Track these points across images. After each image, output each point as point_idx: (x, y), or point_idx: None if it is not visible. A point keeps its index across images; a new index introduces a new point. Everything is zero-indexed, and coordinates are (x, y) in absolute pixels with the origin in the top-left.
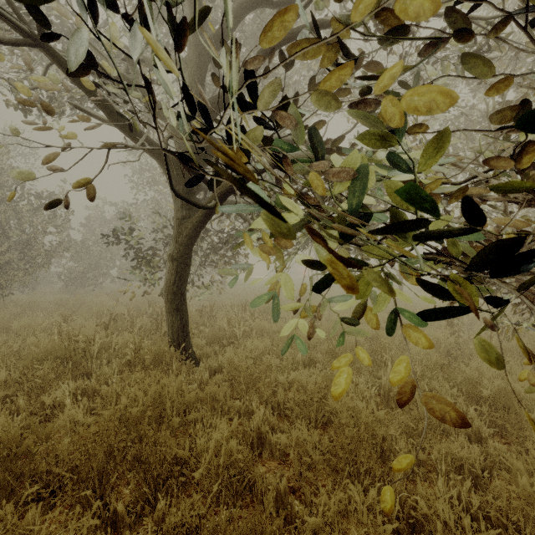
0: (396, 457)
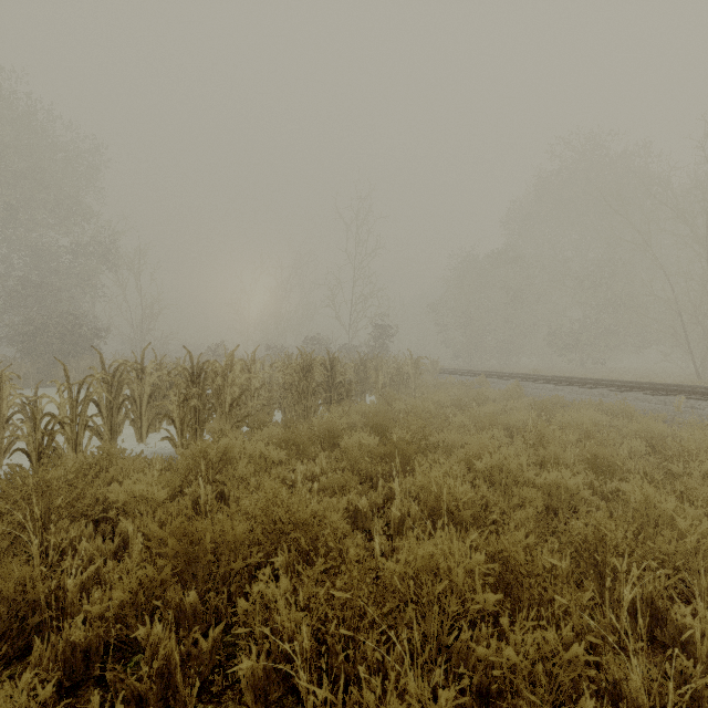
0: None
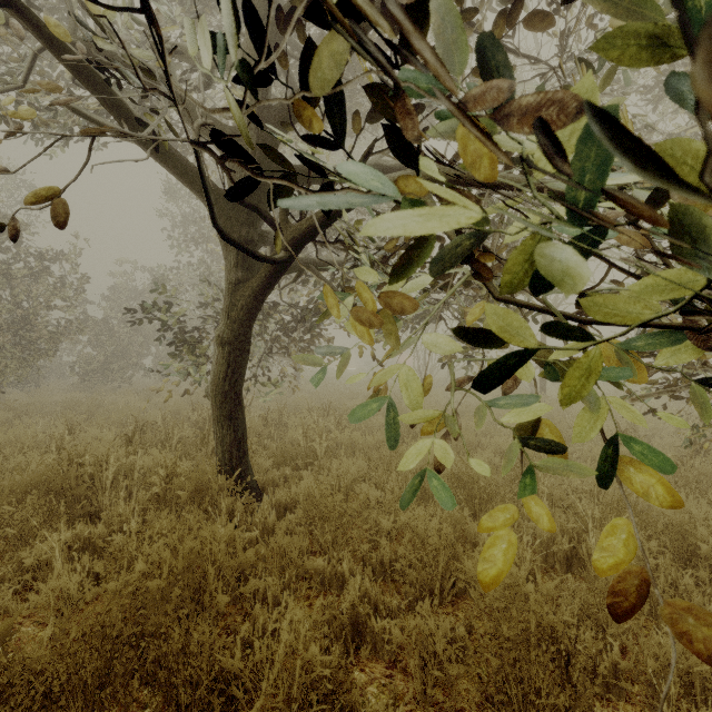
0: (592, 675)
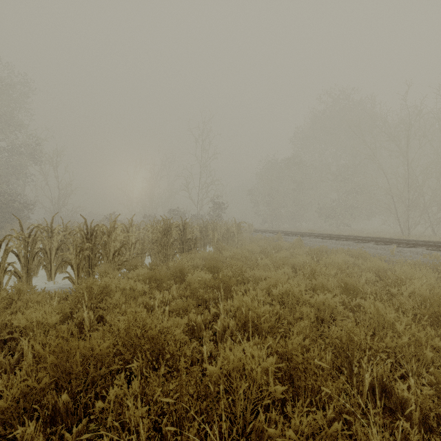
0: None
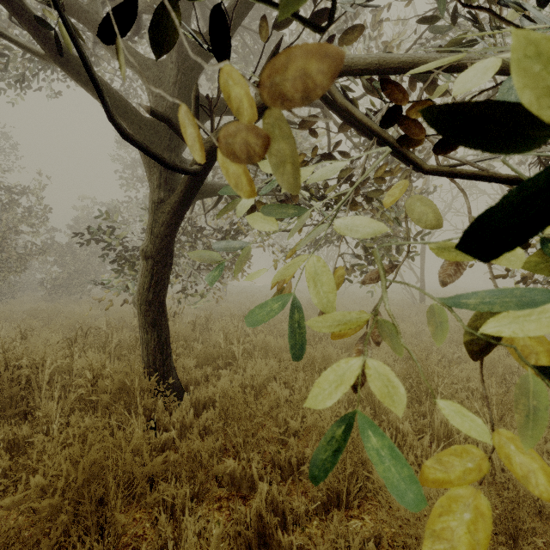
0: None
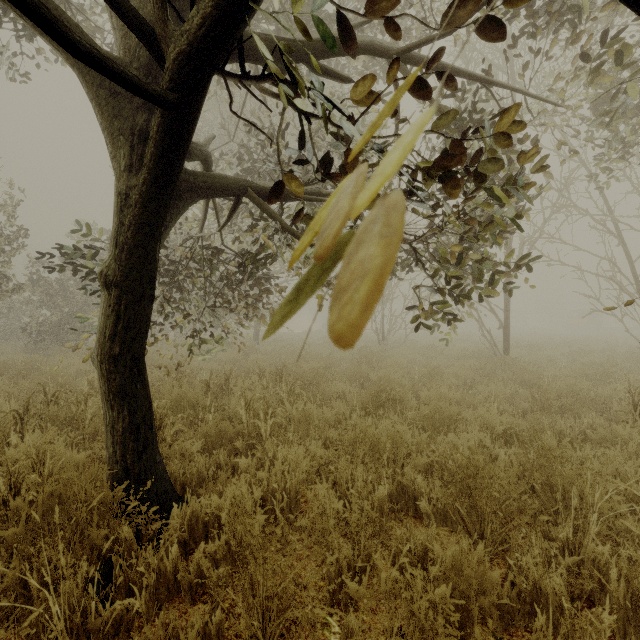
0: None
